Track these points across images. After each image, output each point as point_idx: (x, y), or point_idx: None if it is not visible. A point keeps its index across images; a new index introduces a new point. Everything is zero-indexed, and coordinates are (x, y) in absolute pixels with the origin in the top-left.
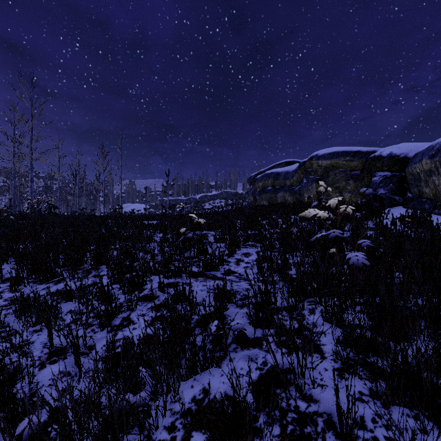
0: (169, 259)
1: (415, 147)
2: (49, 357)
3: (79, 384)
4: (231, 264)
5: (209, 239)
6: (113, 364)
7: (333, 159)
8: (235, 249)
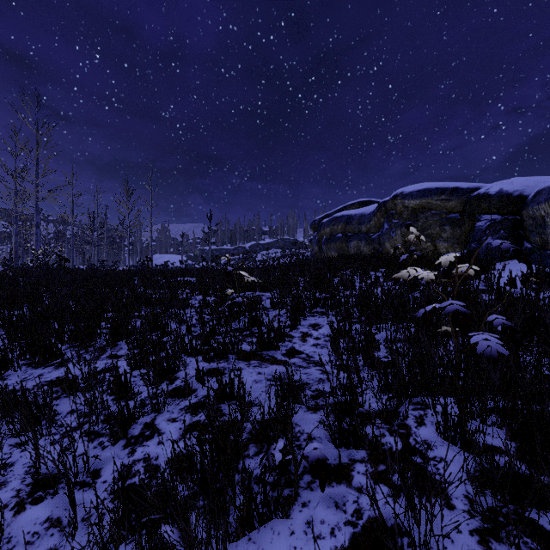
0: (210, 332)
1: (533, 183)
2: (33, 491)
3: (72, 541)
4: (294, 340)
5: (264, 303)
6: (124, 513)
7: (423, 198)
8: (299, 318)
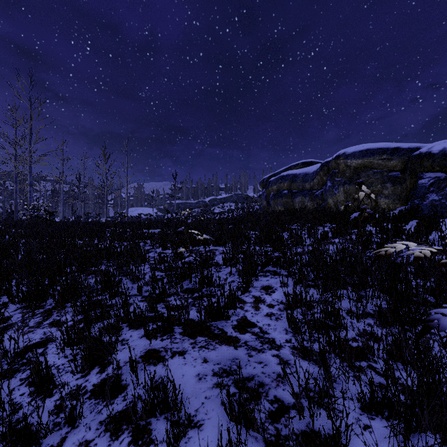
0: (160, 294)
1: None
2: None
3: None
4: (246, 306)
5: (217, 259)
6: None
7: (365, 158)
8: (251, 280)
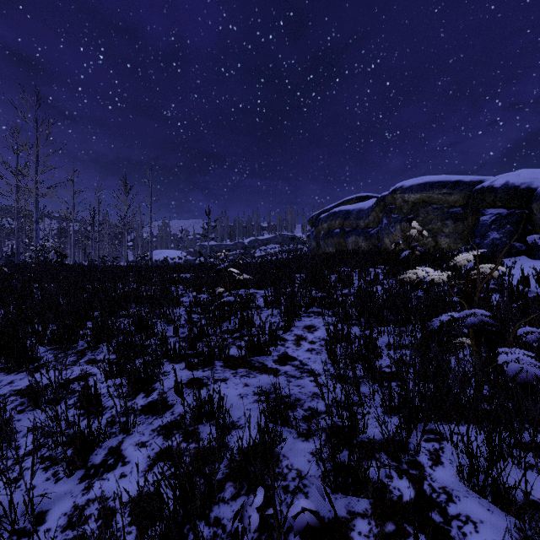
0: (198, 334)
1: None
2: None
3: None
4: (288, 344)
5: (258, 302)
6: None
7: (424, 192)
8: (293, 319)
